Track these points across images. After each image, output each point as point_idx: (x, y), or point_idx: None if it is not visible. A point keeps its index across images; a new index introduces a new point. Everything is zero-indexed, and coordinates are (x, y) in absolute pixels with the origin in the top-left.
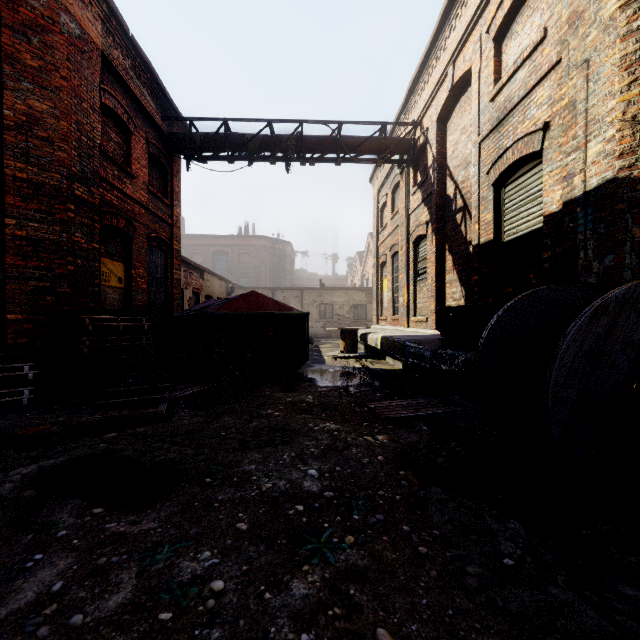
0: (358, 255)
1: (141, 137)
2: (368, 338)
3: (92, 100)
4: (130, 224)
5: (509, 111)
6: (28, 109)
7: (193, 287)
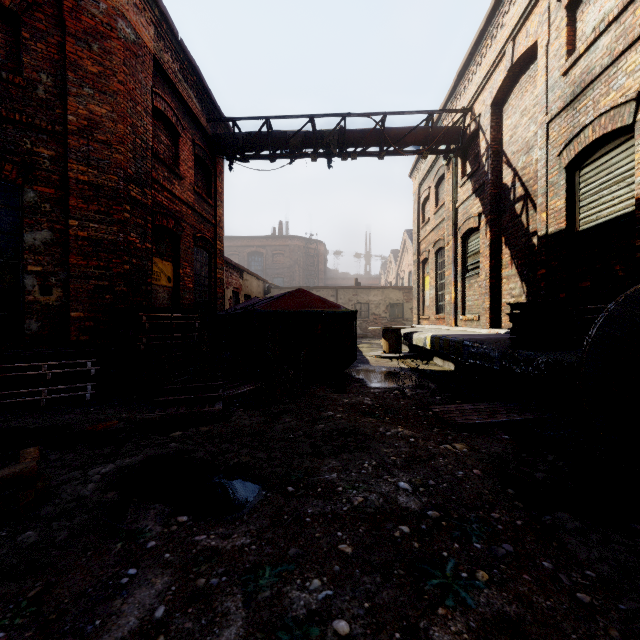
0: (393, 253)
1: (188, 139)
2: (414, 337)
3: (145, 103)
4: (178, 224)
5: (588, 84)
6: (89, 114)
7: (233, 287)
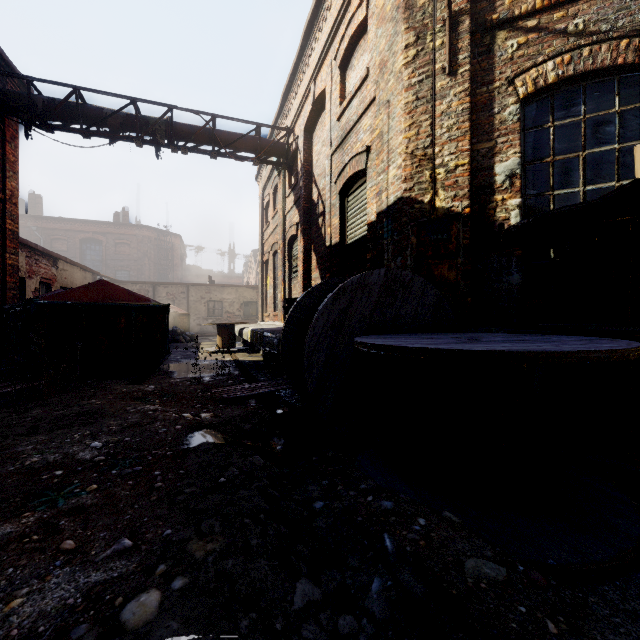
0: (253, 253)
1: None
2: (243, 332)
3: None
4: None
5: (348, 132)
6: None
7: (41, 277)
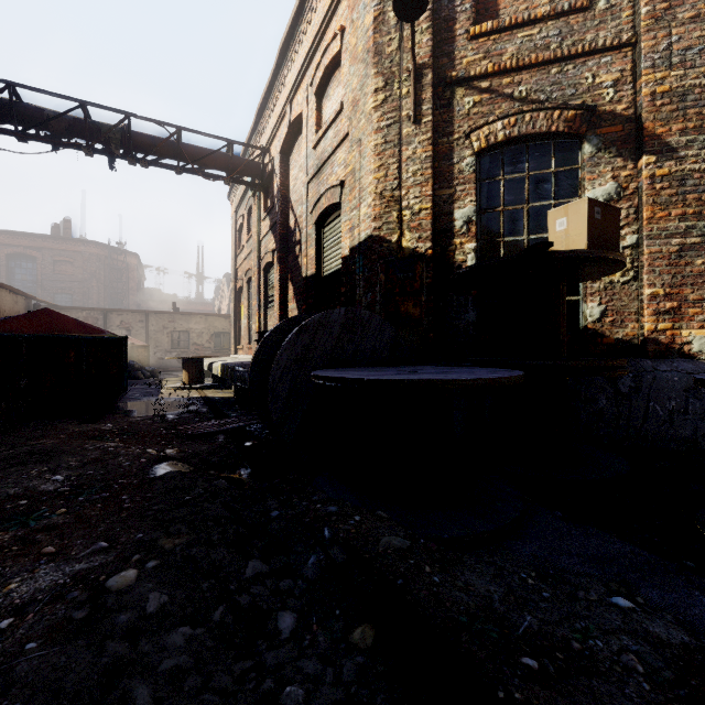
0: (226, 277)
1: None
2: (213, 367)
3: None
4: None
5: (324, 162)
6: None
7: None
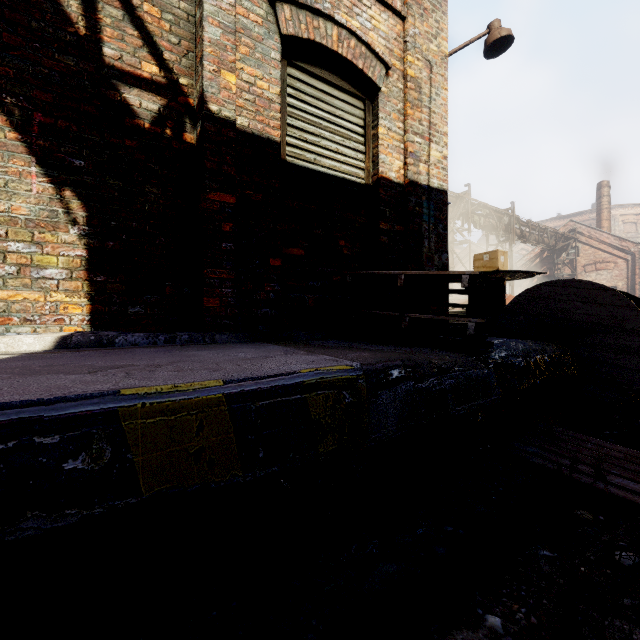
0: None
1: None
2: None
3: None
4: None
5: None
6: None
7: None
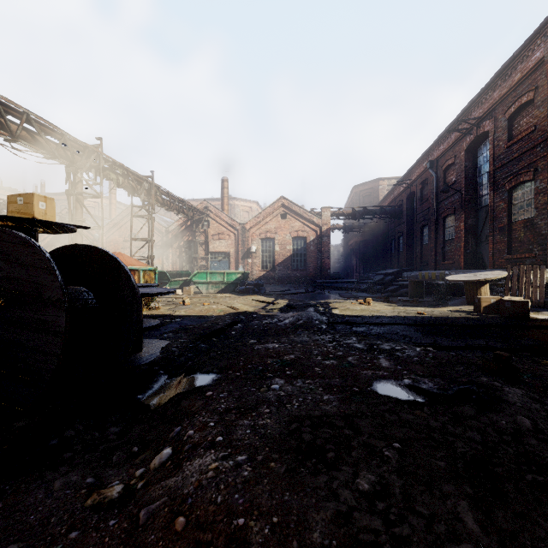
0: None
1: None
2: None
3: None
4: None
5: None
6: None
7: None
